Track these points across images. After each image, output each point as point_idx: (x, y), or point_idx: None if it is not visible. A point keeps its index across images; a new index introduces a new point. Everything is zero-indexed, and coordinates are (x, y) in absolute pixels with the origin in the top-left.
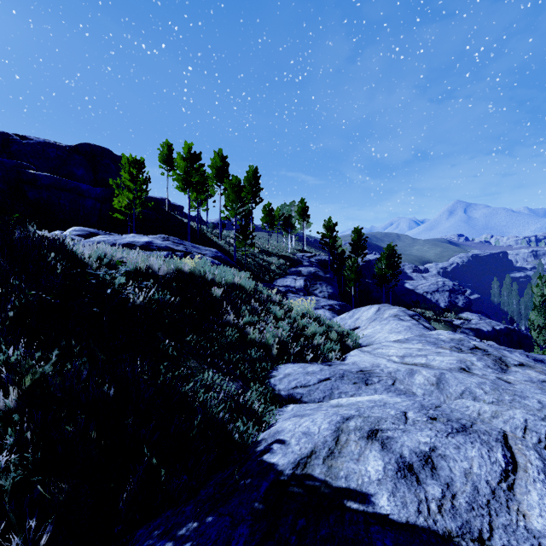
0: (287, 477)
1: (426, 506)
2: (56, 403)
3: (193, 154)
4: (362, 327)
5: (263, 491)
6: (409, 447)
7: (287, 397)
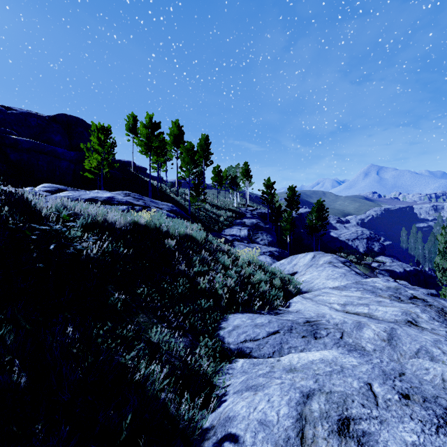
0: None
1: None
2: None
3: (153, 123)
4: (299, 272)
5: None
6: None
7: (237, 350)
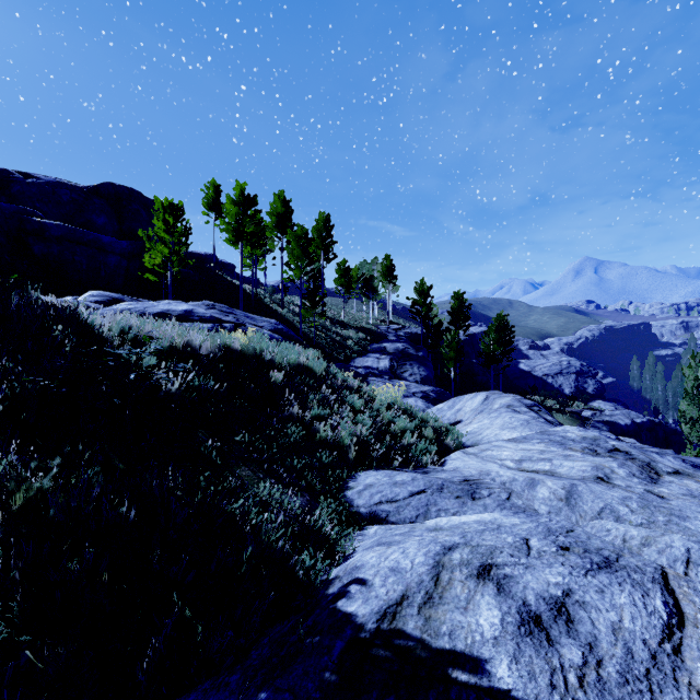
0: (369, 634)
1: (561, 677)
2: (56, 531)
3: (246, 198)
4: (465, 420)
5: (336, 655)
6: (535, 590)
7: (369, 515)
